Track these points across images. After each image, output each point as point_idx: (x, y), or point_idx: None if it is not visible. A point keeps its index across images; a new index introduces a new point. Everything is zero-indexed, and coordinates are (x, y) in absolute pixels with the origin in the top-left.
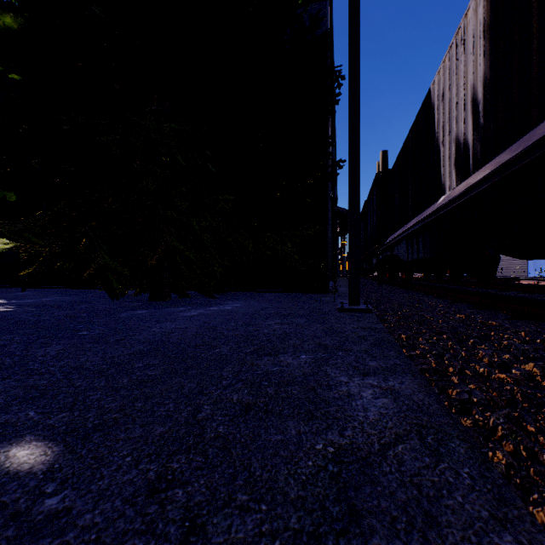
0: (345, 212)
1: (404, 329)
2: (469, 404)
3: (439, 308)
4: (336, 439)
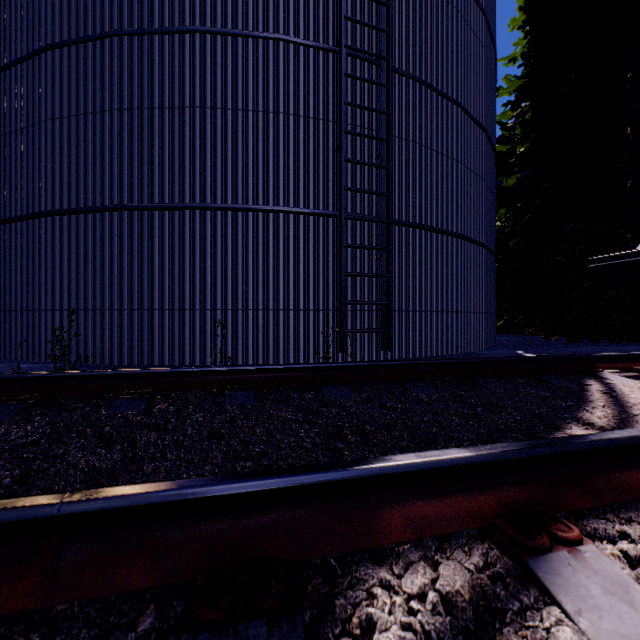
0: None
1: None
2: None
3: None
4: None
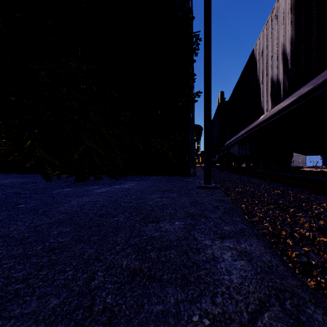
0: (199, 127)
1: (243, 201)
2: (310, 267)
3: (262, 186)
4: (210, 308)
